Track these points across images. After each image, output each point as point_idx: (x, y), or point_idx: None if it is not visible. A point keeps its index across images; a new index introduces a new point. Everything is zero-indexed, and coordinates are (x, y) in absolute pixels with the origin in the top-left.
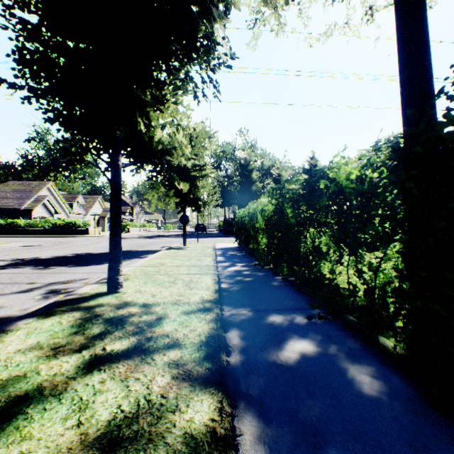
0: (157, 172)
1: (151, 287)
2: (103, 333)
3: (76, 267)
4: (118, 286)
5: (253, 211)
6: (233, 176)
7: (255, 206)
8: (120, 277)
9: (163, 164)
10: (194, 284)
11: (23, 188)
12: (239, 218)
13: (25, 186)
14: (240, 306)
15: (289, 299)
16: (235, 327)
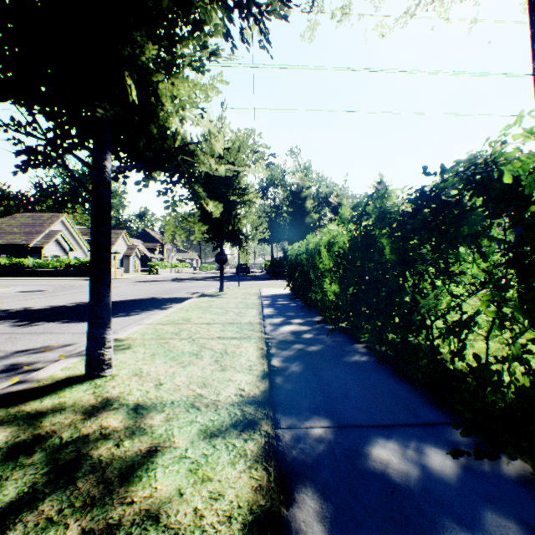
0: (174, 183)
1: (159, 365)
2: (16, 506)
3: (69, 323)
4: (102, 366)
5: (315, 246)
6: (282, 206)
7: (317, 239)
8: (106, 351)
9: (182, 172)
10: (228, 359)
11: (33, 221)
12: (292, 256)
13: (35, 219)
14: (308, 415)
15: (394, 396)
16: (308, 484)
